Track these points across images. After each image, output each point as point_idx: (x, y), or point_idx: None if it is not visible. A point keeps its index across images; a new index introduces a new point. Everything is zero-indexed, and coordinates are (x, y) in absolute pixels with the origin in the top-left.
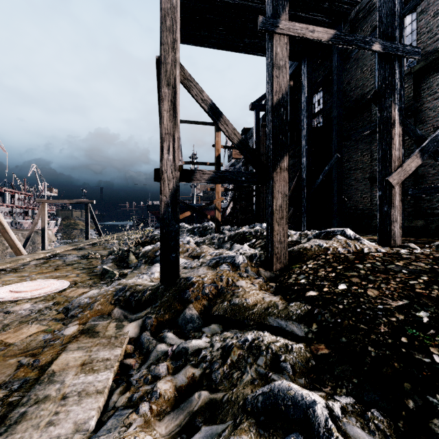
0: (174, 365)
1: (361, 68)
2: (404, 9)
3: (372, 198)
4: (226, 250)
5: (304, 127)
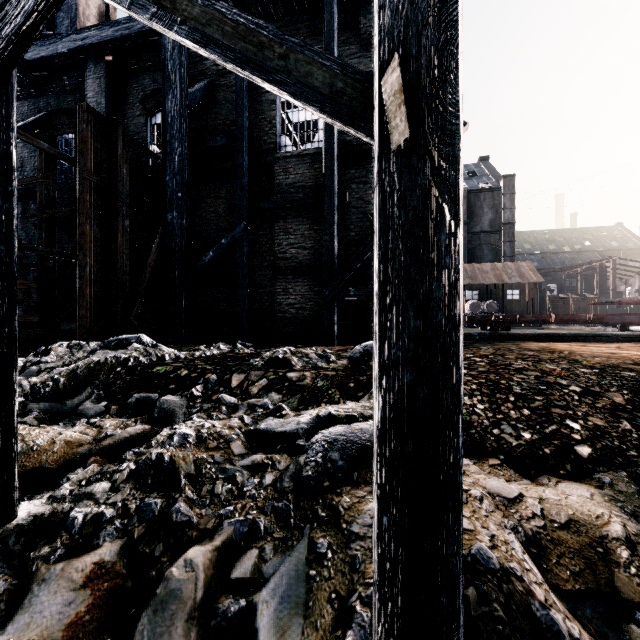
0: None
1: (257, 112)
2: None
3: (275, 295)
4: (114, 417)
5: (174, 157)
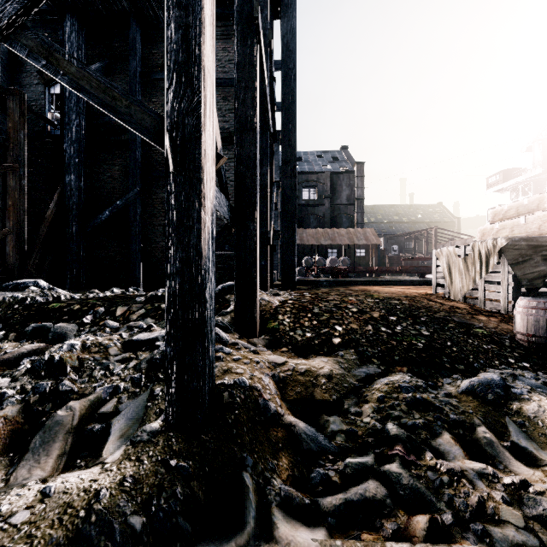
0: (434, 456)
1: (151, 96)
2: (222, 80)
3: None
4: (13, 341)
5: (71, 127)
